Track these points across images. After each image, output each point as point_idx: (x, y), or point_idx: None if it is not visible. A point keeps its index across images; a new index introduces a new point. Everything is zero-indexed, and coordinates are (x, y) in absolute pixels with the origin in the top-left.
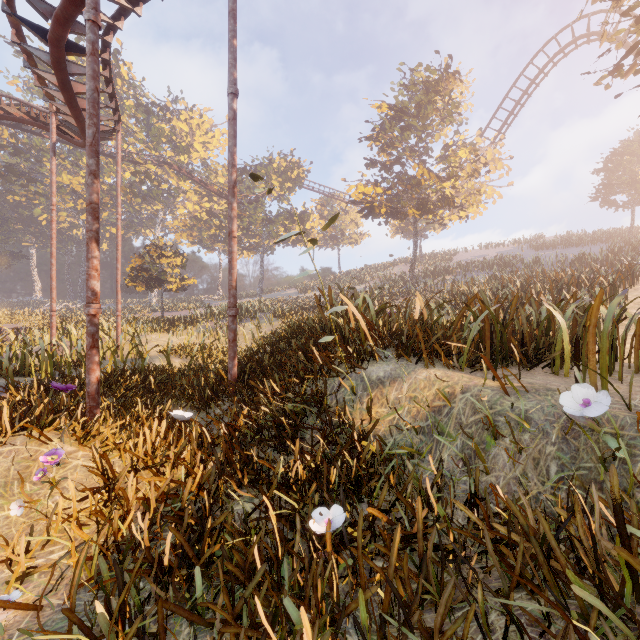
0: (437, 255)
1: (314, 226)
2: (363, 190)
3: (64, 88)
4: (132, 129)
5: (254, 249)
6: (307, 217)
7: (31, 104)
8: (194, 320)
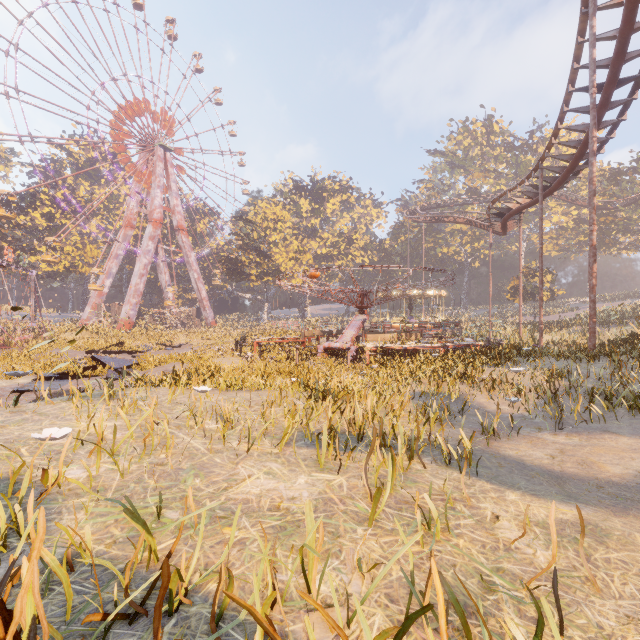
0: None
1: None
2: None
3: (503, 227)
4: (503, 173)
5: (635, 247)
6: None
7: (473, 220)
8: (564, 325)
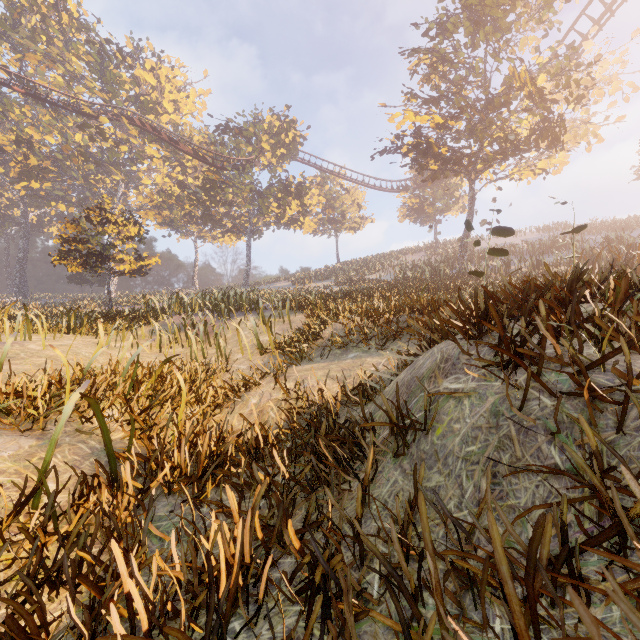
0: (450, 244)
1: (312, 204)
2: (413, 119)
3: None
4: (80, 72)
5: (238, 232)
6: (306, 190)
7: None
8: (147, 313)
